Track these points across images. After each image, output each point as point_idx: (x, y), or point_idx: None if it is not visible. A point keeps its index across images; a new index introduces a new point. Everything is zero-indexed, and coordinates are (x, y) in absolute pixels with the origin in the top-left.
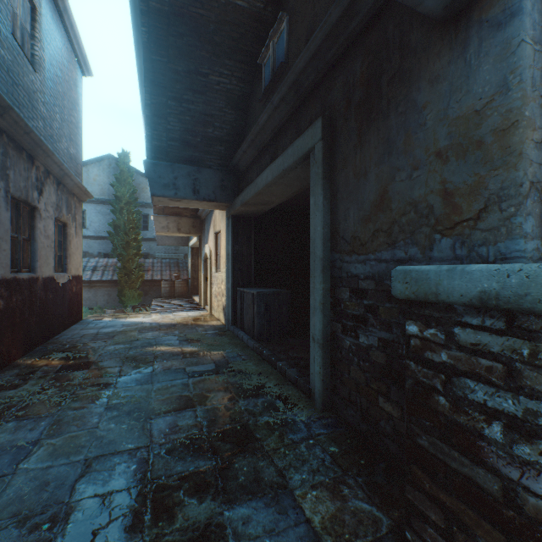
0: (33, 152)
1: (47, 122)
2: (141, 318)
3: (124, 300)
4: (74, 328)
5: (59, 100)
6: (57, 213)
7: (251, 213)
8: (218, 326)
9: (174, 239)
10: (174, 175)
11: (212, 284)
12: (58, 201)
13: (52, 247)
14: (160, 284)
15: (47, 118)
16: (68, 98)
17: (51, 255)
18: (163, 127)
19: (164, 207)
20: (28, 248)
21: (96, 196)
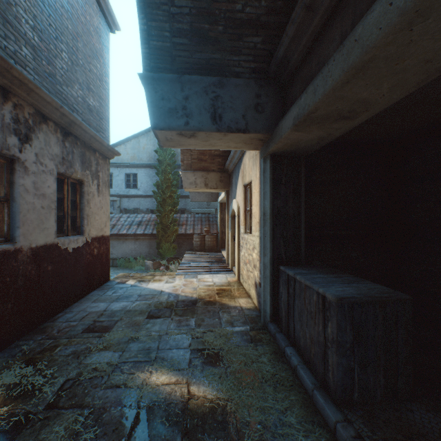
0: (0, 80)
1: (40, 53)
2: (163, 284)
3: (161, 252)
4: (90, 296)
5: (67, 37)
6: (62, 168)
7: (304, 147)
8: (248, 312)
9: (205, 195)
10: (183, 94)
11: (240, 246)
12: (65, 154)
13: (53, 208)
14: (192, 238)
15: (40, 48)
16: (84, 42)
17: (49, 218)
18: (164, 12)
19: (191, 163)
20: (3, 211)
21: (145, 162)
